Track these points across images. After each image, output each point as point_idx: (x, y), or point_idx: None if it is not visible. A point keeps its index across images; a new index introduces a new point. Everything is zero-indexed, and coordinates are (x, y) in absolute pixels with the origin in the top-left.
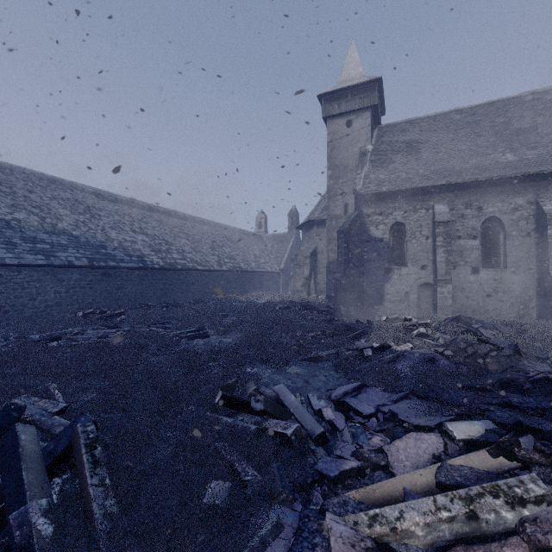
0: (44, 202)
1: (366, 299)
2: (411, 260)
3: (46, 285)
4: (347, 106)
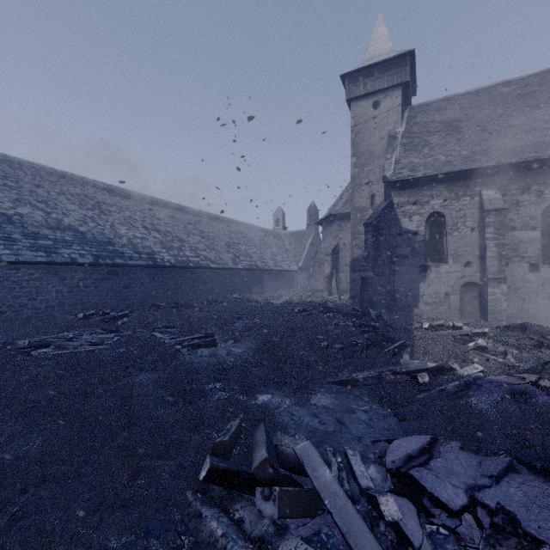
0: (51, 197)
1: (397, 301)
2: (453, 256)
3: (46, 283)
4: (373, 85)
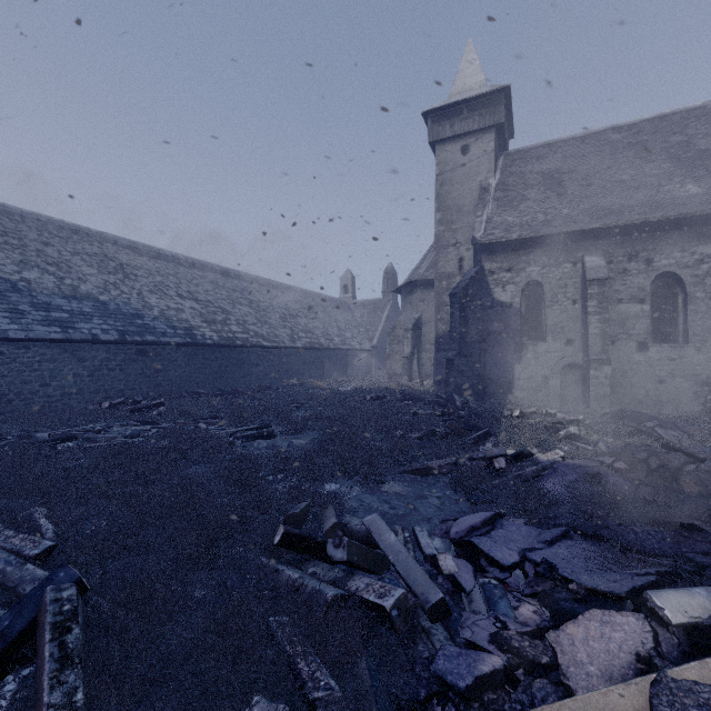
0: (63, 257)
1: (488, 386)
2: (552, 333)
3: (62, 366)
4: (462, 126)
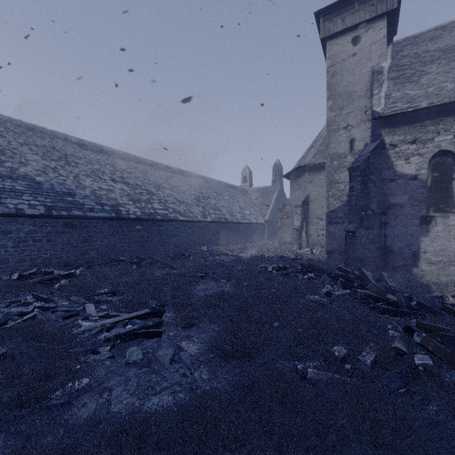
0: (11, 146)
1: (390, 258)
2: None
3: None
4: (353, 18)
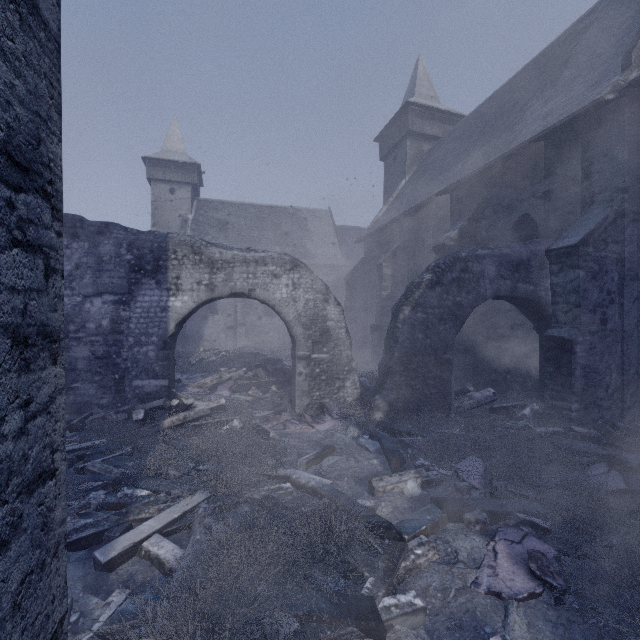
0: None
1: (188, 340)
2: (222, 310)
3: None
4: (171, 176)
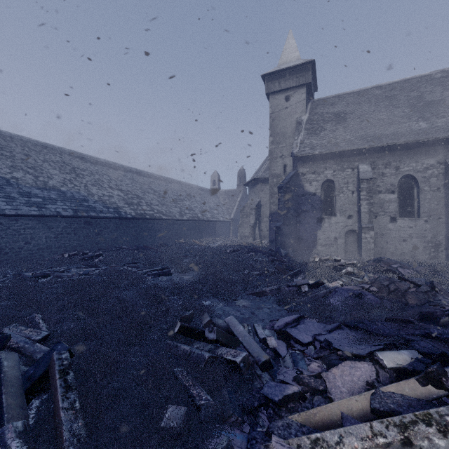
0: (38, 163)
1: (301, 243)
2: (339, 211)
3: (38, 231)
4: (285, 84)
